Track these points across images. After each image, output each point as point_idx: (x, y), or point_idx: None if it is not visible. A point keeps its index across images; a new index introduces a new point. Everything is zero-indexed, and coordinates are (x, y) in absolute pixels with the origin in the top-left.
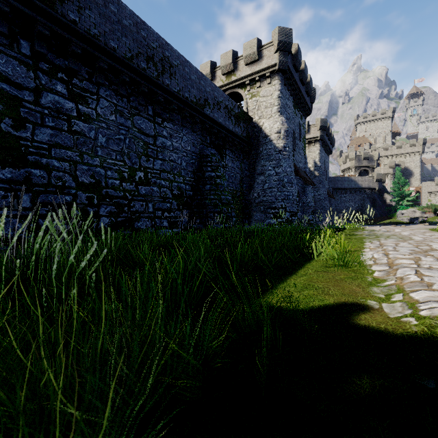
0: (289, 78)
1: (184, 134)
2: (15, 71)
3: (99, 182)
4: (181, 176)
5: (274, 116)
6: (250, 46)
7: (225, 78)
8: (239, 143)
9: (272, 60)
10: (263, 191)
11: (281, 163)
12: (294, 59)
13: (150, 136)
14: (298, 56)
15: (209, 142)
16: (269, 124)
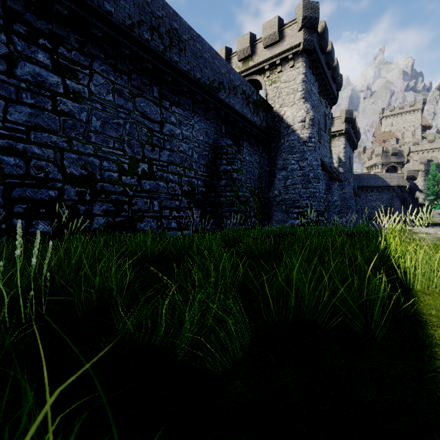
0: (314, 60)
1: (196, 121)
2: None
3: (93, 174)
4: (192, 170)
5: (298, 103)
6: (270, 25)
7: (242, 64)
8: (257, 134)
9: (295, 40)
10: (284, 188)
11: (306, 156)
12: (320, 38)
13: (156, 122)
14: (325, 35)
15: (224, 131)
16: (291, 113)
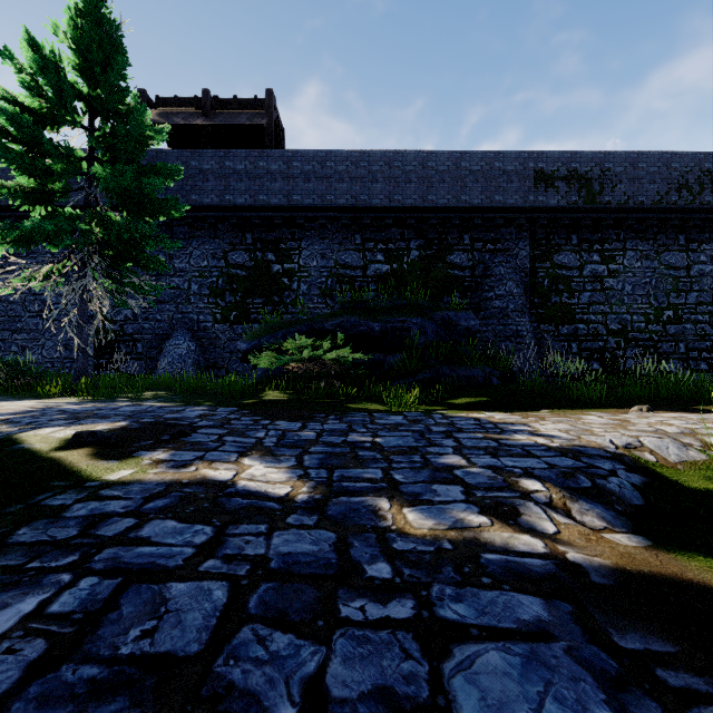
0: None
1: None
2: (568, 259)
3: (625, 327)
4: None
5: None
6: None
7: None
8: None
9: None
10: None
11: None
12: None
13: (681, 268)
14: None
15: None
16: None
